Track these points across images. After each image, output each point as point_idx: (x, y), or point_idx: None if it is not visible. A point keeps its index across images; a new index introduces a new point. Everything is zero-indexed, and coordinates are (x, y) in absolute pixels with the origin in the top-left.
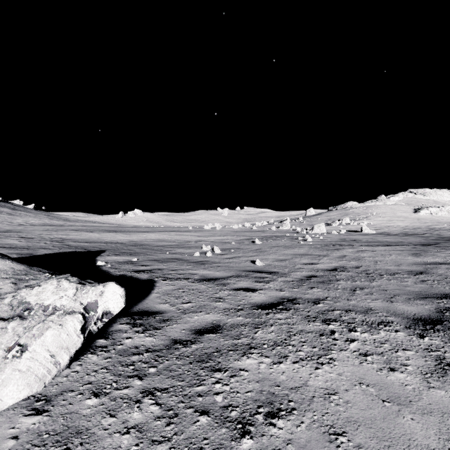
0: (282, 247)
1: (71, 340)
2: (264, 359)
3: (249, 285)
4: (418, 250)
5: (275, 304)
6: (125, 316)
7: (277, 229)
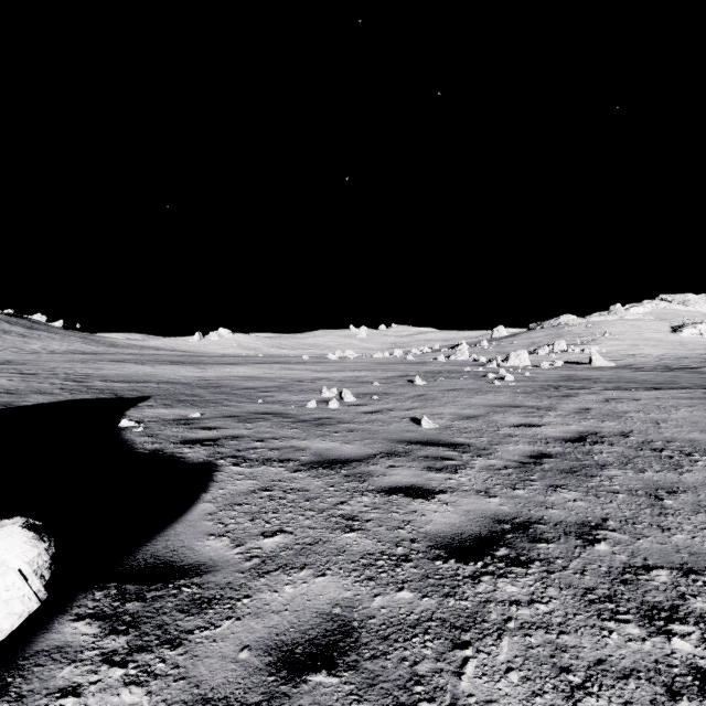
0: (463, 391)
1: None
2: None
3: (416, 480)
4: None
5: (486, 542)
6: (104, 585)
7: (447, 360)
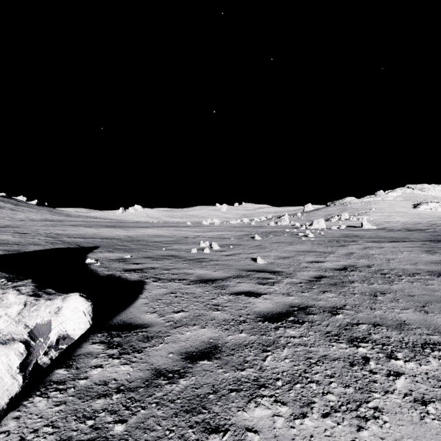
0: (283, 243)
1: (0, 385)
2: (279, 408)
3: (252, 288)
4: (430, 247)
5: (284, 315)
6: (101, 332)
7: (275, 224)
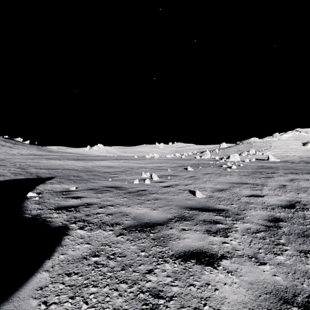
0: (213, 174)
1: None
2: None
3: (202, 243)
4: None
5: None
6: None
7: (200, 158)
